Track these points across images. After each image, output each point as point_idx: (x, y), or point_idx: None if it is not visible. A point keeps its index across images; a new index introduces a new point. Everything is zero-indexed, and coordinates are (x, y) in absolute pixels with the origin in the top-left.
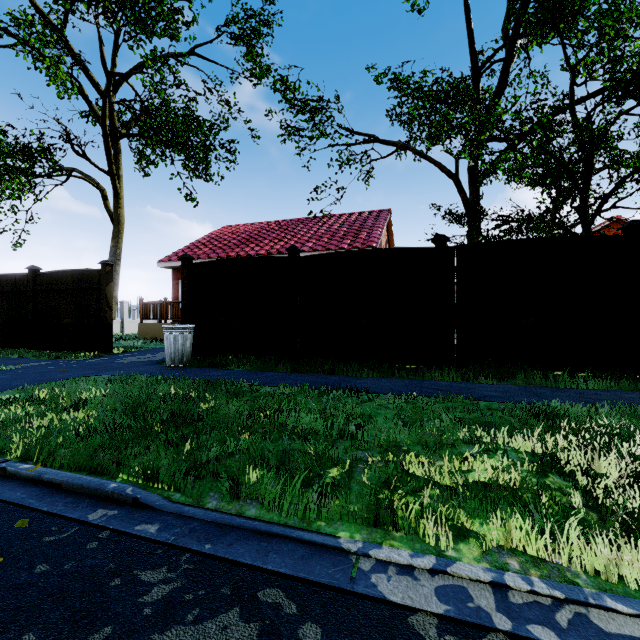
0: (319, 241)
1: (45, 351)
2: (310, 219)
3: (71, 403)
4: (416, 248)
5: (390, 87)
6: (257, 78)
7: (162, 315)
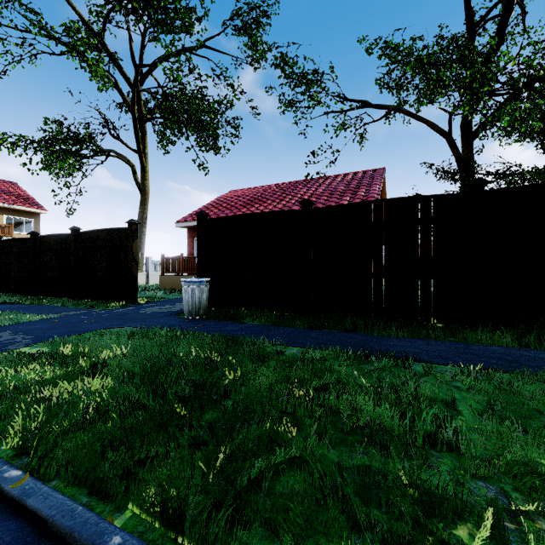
0: (319, 199)
1: (83, 300)
2: (307, 181)
3: (91, 363)
4: (446, 195)
5: (381, 55)
6: (257, 62)
7: (179, 269)
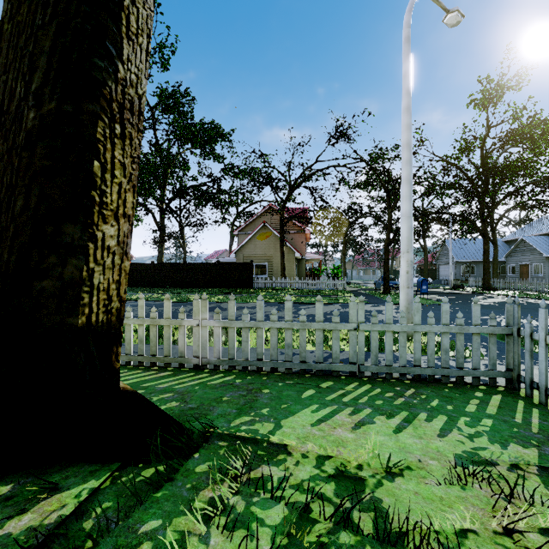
0: None
1: None
2: None
3: None
4: None
5: None
6: None
7: None
